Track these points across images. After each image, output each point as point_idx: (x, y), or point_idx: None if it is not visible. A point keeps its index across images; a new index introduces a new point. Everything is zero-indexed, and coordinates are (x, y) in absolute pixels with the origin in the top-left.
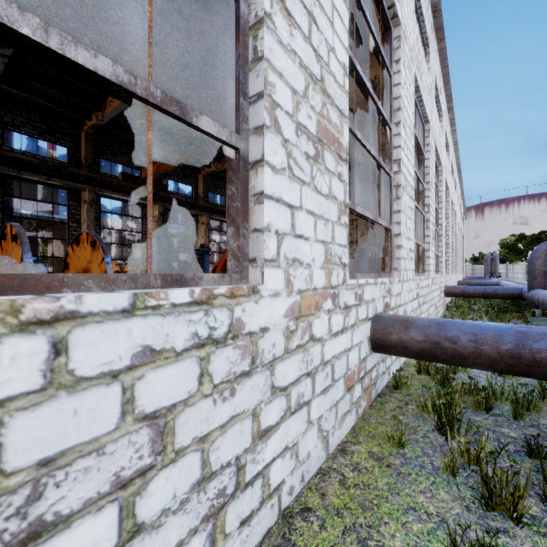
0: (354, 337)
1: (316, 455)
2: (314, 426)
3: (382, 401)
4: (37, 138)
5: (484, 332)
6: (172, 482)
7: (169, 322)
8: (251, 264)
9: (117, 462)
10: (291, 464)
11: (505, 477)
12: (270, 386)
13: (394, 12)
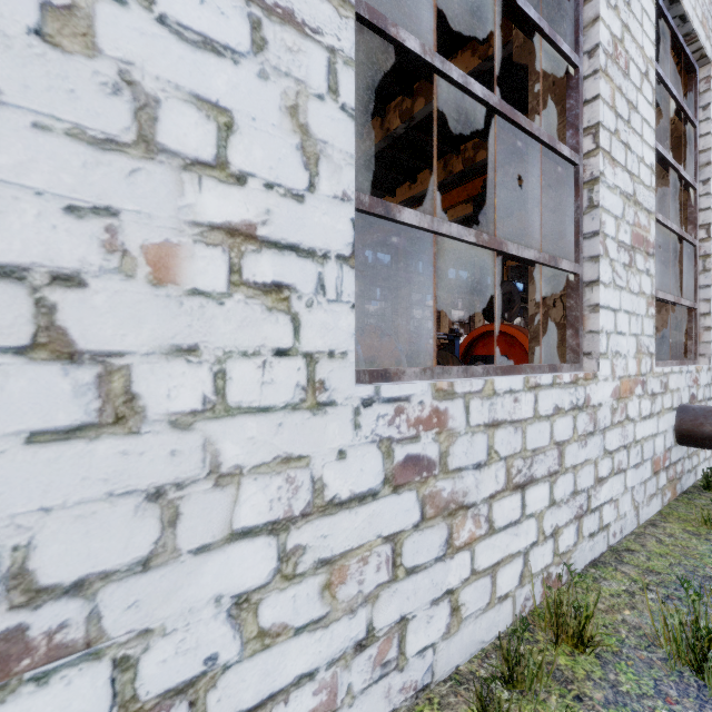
0: (659, 424)
1: (630, 519)
2: (629, 492)
3: (690, 497)
4: None
5: None
6: (564, 485)
7: (563, 393)
8: (586, 356)
9: (548, 462)
10: (614, 514)
11: None
12: (603, 447)
13: (701, 54)
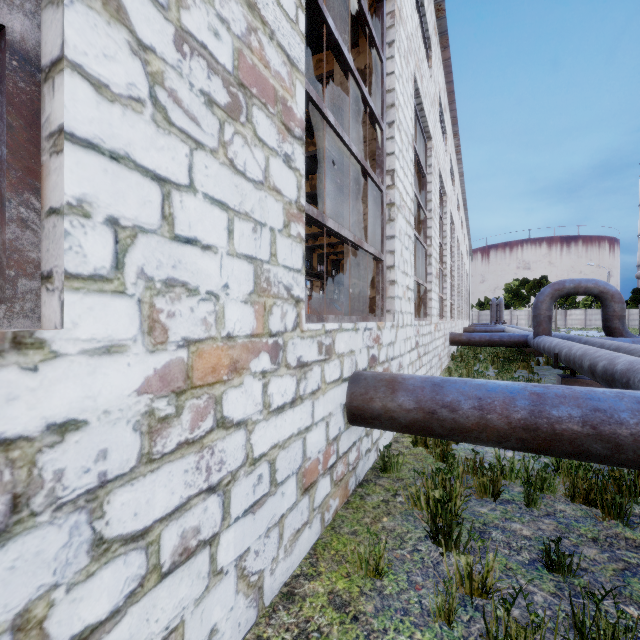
0: (317, 408)
1: (233, 624)
2: (229, 574)
3: (363, 493)
4: None
5: (491, 396)
6: None
7: None
8: (45, 285)
9: None
10: None
11: (523, 637)
12: (88, 544)
13: None
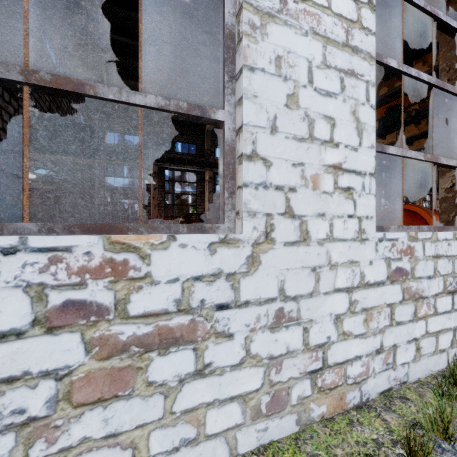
0: None
1: None
2: None
3: None
4: None
5: None
6: None
7: None
8: None
9: None
10: None
11: None
12: None
13: None
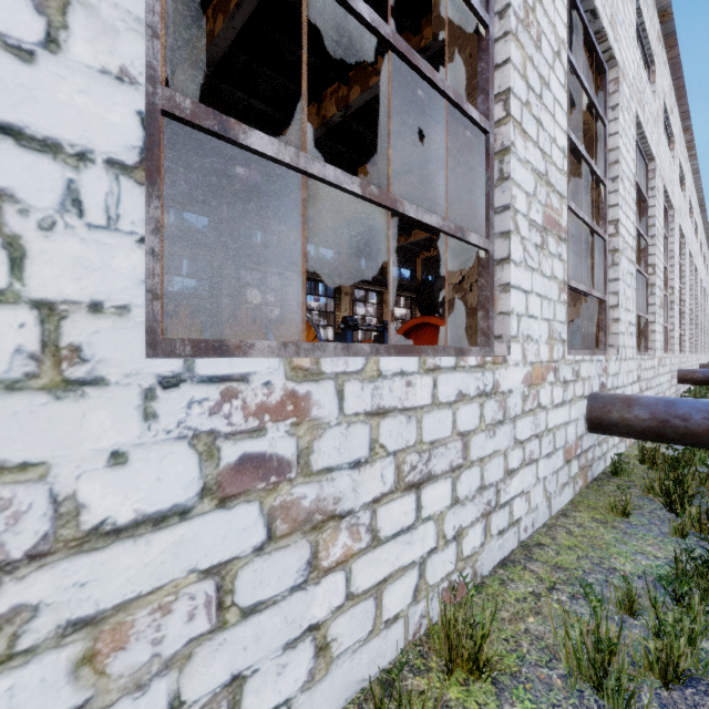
0: (571, 412)
1: (542, 511)
2: (541, 483)
3: (599, 484)
4: (182, 210)
5: None
6: (469, 480)
7: (468, 377)
8: (497, 340)
9: (451, 456)
10: (526, 507)
11: None
12: (513, 437)
13: (610, 55)
